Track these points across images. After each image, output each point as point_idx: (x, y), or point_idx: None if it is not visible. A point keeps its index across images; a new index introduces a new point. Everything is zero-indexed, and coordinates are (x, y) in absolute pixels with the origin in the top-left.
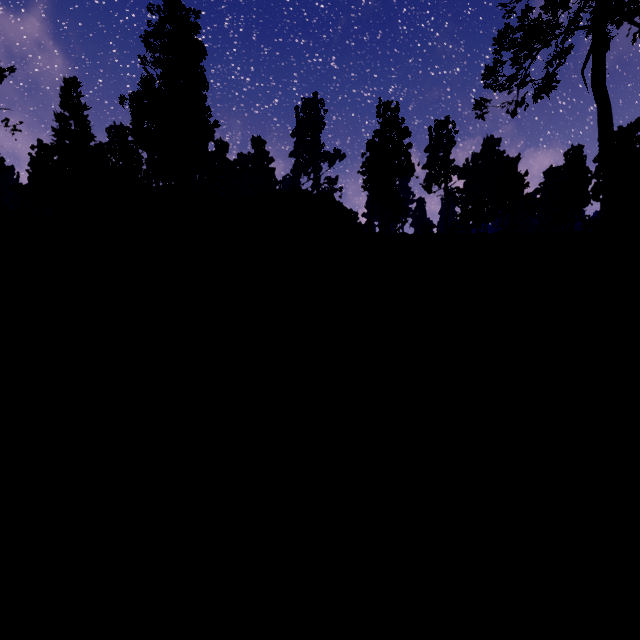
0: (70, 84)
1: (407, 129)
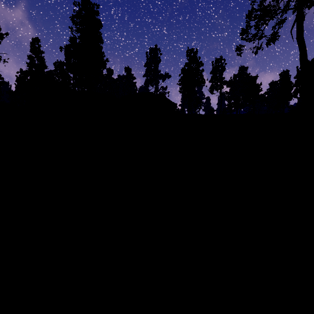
0: (35, 40)
1: (201, 62)
